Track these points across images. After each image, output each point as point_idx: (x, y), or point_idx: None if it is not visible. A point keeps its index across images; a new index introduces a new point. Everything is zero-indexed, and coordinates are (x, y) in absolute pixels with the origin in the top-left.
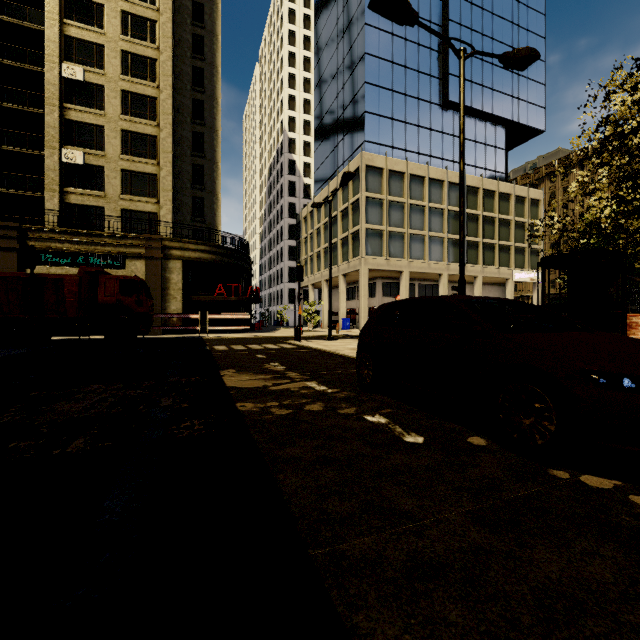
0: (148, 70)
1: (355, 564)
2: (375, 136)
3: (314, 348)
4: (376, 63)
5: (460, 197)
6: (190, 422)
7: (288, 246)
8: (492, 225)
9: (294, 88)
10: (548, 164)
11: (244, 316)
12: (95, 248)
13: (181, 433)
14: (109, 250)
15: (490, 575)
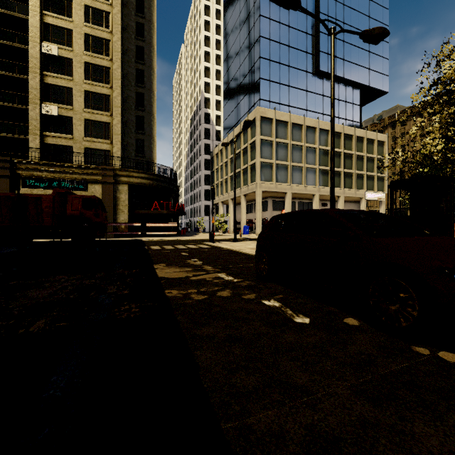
0: (104, 48)
1: (261, 438)
2: (267, 95)
3: (223, 248)
4: (267, 43)
5: (331, 137)
6: (129, 306)
7: (204, 174)
8: (350, 159)
9: (209, 62)
10: (390, 116)
11: (173, 224)
12: (65, 175)
13: (121, 315)
14: (75, 177)
15: (380, 450)
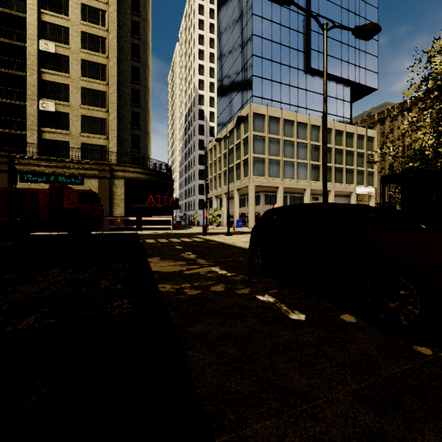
0: (100, 45)
1: None
2: (259, 92)
3: (217, 241)
4: (260, 41)
5: (324, 131)
6: (121, 301)
7: (198, 169)
8: (341, 155)
9: (203, 60)
10: (379, 112)
11: (167, 218)
12: (62, 170)
13: (112, 311)
14: (72, 172)
15: None
